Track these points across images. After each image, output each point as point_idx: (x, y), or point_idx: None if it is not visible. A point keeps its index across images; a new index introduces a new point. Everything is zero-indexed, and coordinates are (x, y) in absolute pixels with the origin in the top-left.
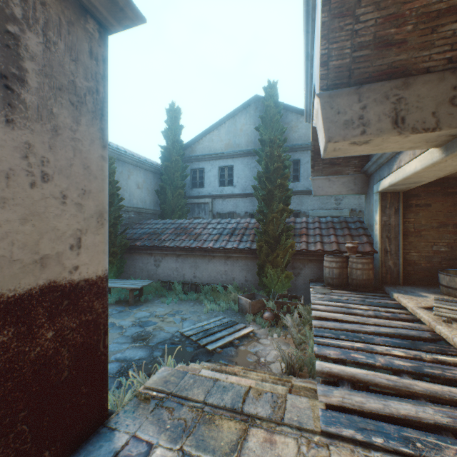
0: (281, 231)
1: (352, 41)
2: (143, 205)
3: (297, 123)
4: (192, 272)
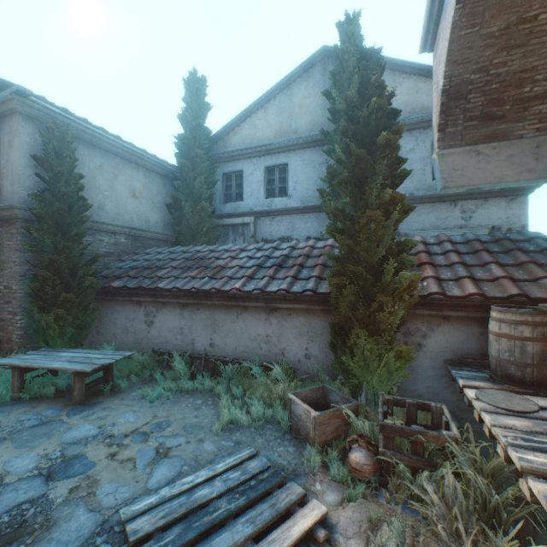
0: (385, 253)
1: None
2: (144, 225)
3: (393, 86)
4: (207, 336)
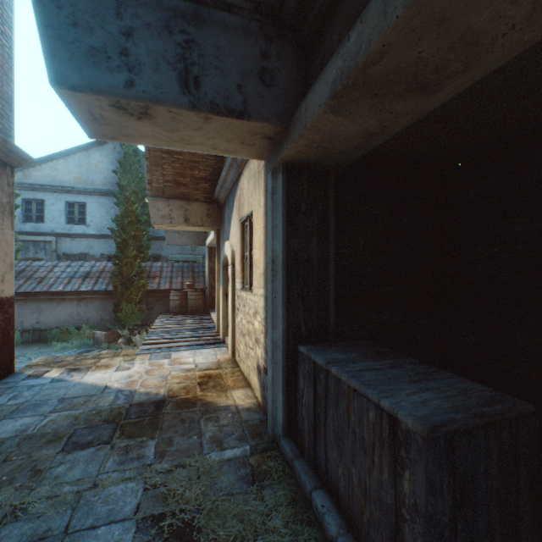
0: (136, 274)
1: (163, 178)
2: None
3: None
4: (35, 318)
